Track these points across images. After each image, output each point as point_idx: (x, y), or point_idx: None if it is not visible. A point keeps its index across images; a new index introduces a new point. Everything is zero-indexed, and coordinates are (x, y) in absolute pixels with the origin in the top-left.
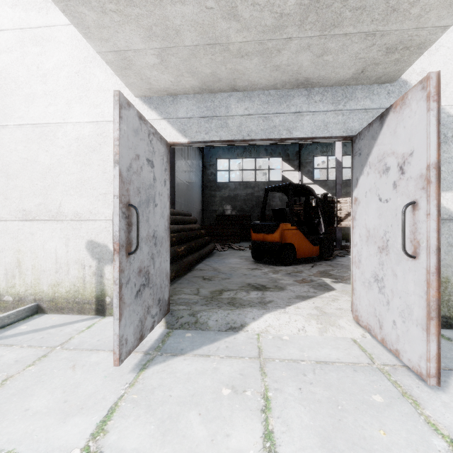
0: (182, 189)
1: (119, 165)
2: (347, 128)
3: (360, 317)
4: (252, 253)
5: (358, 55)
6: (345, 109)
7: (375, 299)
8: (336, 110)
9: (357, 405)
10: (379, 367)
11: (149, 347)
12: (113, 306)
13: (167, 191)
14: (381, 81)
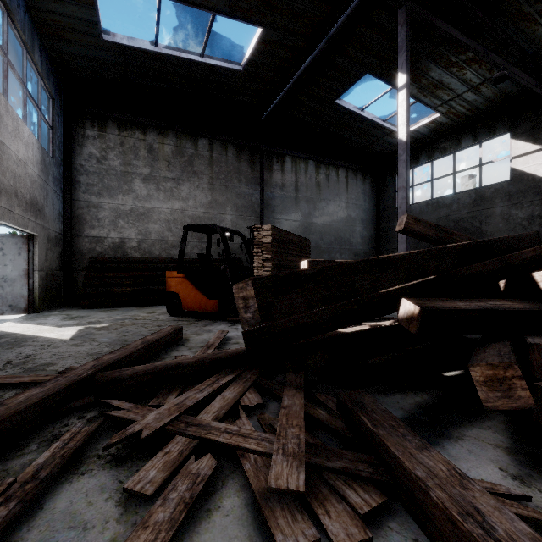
0: (300, 230)
1: None
2: None
3: None
4: None
5: None
6: None
7: None
8: None
9: None
10: None
11: None
12: None
13: (24, 258)
14: None
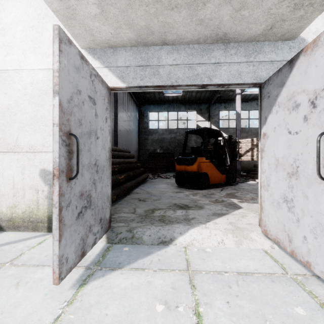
0: (124, 133)
1: (58, 96)
2: (256, 76)
3: (269, 231)
4: (176, 180)
5: (270, 11)
6: (255, 61)
7: (284, 217)
8: (248, 61)
9: (283, 320)
10: (293, 277)
11: (91, 261)
12: (53, 228)
13: (108, 127)
14: (285, 38)
